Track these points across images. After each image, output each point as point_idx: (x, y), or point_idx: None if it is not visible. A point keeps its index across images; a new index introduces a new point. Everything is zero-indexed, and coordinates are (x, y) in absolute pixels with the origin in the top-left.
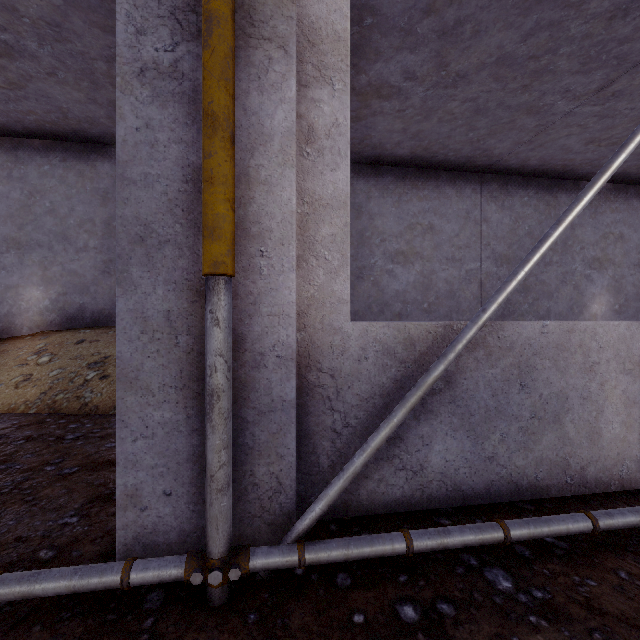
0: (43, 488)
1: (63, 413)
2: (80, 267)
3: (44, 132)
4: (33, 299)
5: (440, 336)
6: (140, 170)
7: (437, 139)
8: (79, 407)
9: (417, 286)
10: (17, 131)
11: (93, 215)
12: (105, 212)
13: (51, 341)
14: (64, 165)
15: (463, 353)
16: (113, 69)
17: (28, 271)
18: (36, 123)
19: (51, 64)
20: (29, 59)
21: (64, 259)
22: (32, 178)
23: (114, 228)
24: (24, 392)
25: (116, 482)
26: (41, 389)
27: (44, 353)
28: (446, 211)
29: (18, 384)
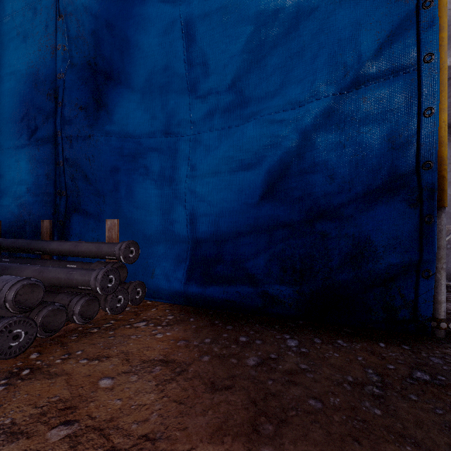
0: None
1: None
2: None
3: None
4: None
5: (450, 230)
6: None
7: None
8: None
9: (449, 203)
10: None
11: None
12: None
13: None
14: None
15: None
16: None
17: None
18: None
19: None
20: None
21: None
22: None
23: None
24: None
25: None
26: None
27: None
28: None
29: None
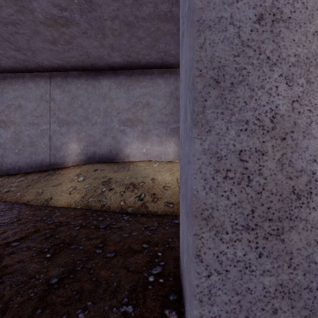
0: (99, 269)
1: (93, 209)
2: (93, 133)
3: (78, 67)
4: (73, 149)
5: None
6: (214, 15)
7: None
8: (100, 206)
9: None
10: (67, 68)
11: (99, 106)
12: (105, 104)
13: (82, 169)
14: (86, 83)
15: None
16: (114, 24)
17: (71, 135)
18: (75, 62)
19: (85, 27)
20: (75, 25)
21: (86, 129)
22: (73, 90)
23: (109, 112)
24: (74, 196)
25: (192, 313)
26: (81, 195)
27: (80, 175)
28: None
29: (70, 192)
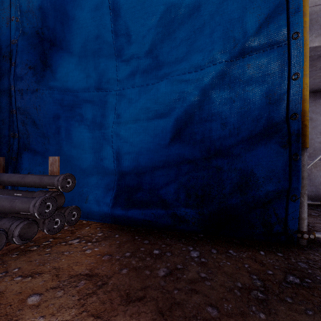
0: None
1: None
2: None
3: None
4: None
5: None
6: None
7: (313, 84)
8: None
9: None
10: None
11: None
12: None
13: None
14: None
15: (313, 168)
16: None
17: None
18: None
19: None
20: None
21: None
22: None
23: None
24: None
25: None
26: None
27: None
28: (319, 111)
29: None
